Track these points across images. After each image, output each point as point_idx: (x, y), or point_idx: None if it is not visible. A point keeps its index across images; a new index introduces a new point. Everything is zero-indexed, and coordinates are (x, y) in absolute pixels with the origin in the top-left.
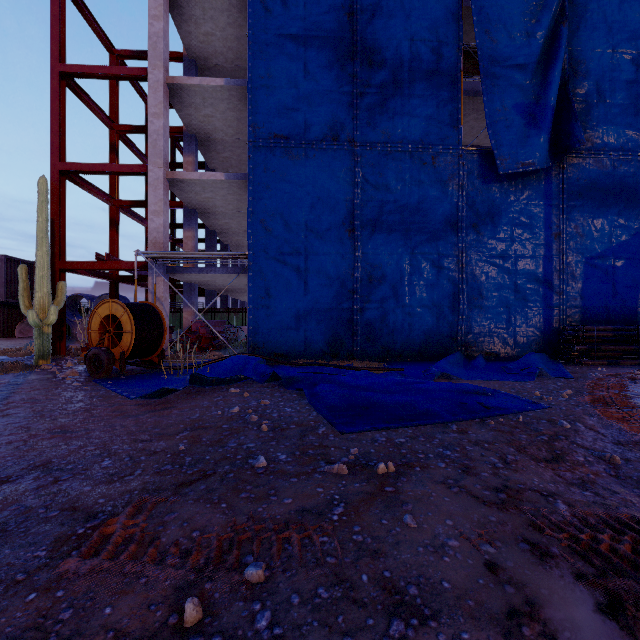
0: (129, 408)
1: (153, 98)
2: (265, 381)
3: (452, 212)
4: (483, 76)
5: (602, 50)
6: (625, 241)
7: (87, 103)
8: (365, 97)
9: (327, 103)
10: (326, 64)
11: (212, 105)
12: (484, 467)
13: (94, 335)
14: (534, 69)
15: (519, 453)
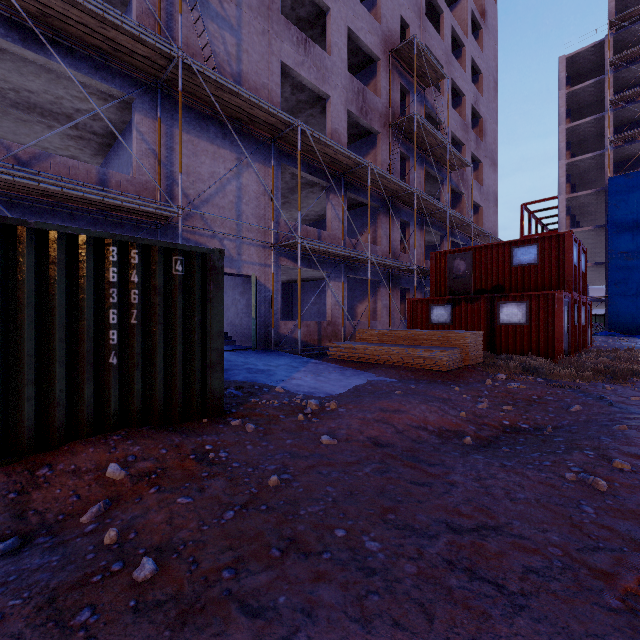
0: None
1: None
2: (620, 336)
3: None
4: None
5: None
6: None
7: None
8: None
9: None
10: None
11: (584, 232)
12: None
13: None
14: None
15: None
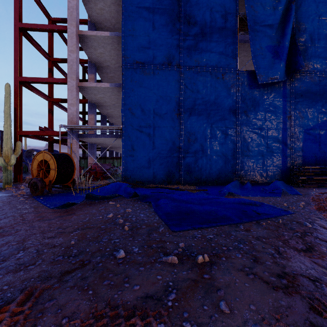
0: (47, 214)
1: (70, 42)
2: (130, 197)
3: (233, 104)
4: (250, 30)
5: (313, 17)
6: (325, 120)
7: (35, 45)
8: (186, 41)
9: (165, 44)
10: (164, 23)
11: (103, 47)
12: (266, 257)
13: (34, 171)
14: (277, 27)
15: (285, 245)
